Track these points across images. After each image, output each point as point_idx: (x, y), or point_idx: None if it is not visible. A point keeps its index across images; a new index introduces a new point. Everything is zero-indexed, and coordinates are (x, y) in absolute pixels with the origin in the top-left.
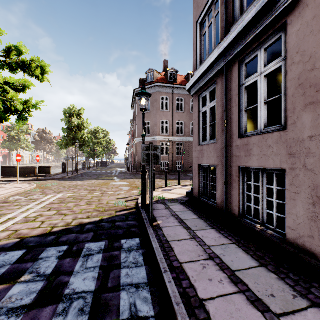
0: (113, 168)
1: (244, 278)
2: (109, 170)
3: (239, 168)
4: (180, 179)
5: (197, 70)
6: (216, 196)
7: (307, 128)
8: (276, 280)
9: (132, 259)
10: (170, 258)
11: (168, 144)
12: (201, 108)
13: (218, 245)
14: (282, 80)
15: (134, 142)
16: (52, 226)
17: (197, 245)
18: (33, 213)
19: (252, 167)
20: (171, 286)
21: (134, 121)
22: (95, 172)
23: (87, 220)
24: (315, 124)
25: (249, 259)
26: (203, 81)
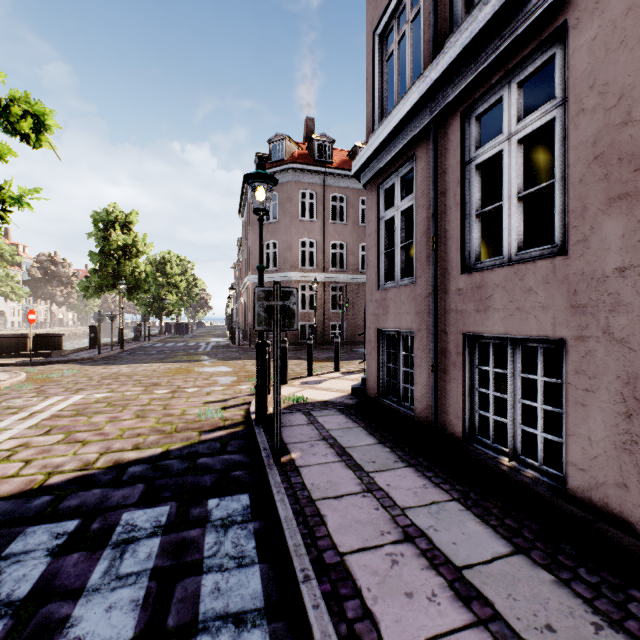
0: (201, 338)
1: (484, 585)
2: (193, 341)
3: (463, 336)
4: (338, 359)
5: (374, 133)
6: (415, 395)
7: (613, 250)
8: (552, 588)
9: (230, 548)
10: (318, 542)
11: (315, 287)
12: (382, 211)
13: (423, 505)
14: (557, 149)
15: (245, 283)
16: (49, 472)
17: (377, 508)
18: (7, 441)
19: (491, 335)
20: (319, 619)
21: (244, 240)
22: (162, 346)
23: (132, 455)
24: (631, 241)
25: (491, 537)
26: (386, 154)
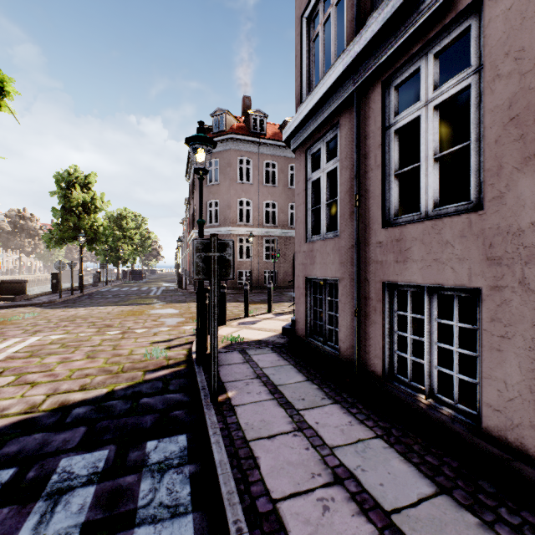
0: (153, 283)
1: (414, 532)
2: (145, 286)
3: (383, 285)
4: (271, 302)
5: (302, 104)
6: (339, 336)
7: (528, 206)
8: (478, 532)
9: (164, 496)
10: (251, 488)
11: (251, 240)
12: (309, 173)
13: (349, 443)
14: (472, 113)
15: (191, 236)
16: None
17: (308, 447)
18: None
19: (409, 284)
20: None
21: (190, 199)
22: (118, 290)
23: (78, 396)
24: None
25: (415, 477)
26: (313, 122)
